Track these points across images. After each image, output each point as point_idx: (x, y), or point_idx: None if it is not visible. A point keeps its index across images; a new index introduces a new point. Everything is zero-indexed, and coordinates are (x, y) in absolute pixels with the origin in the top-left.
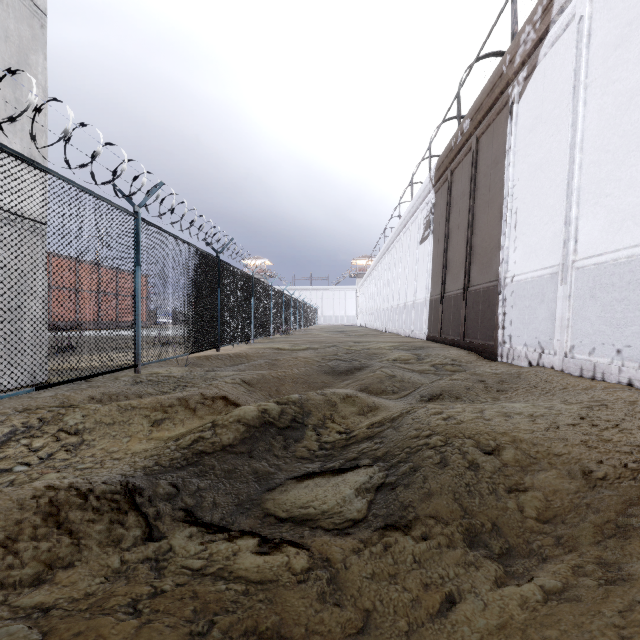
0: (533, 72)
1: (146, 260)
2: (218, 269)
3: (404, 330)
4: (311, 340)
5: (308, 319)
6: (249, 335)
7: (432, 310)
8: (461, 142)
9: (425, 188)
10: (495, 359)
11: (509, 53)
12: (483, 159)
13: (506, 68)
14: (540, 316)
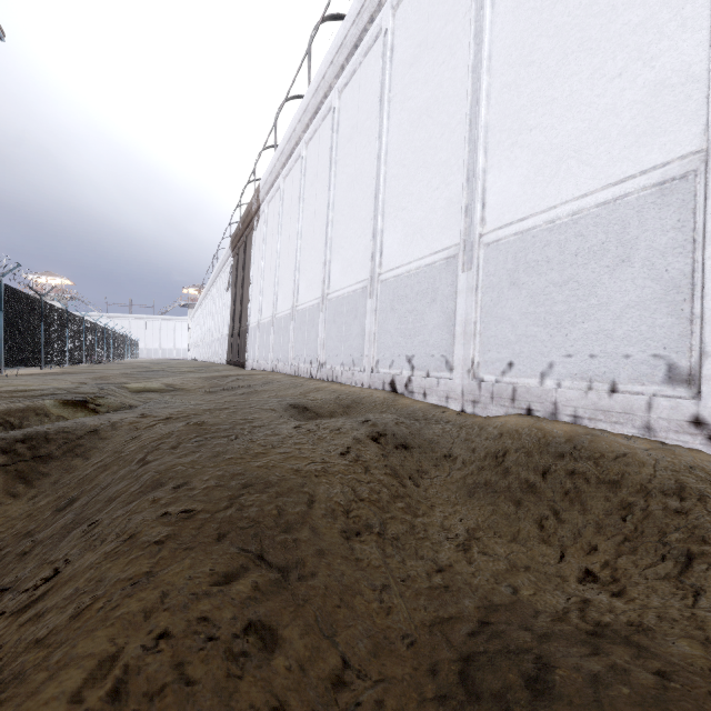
0: (259, 220)
1: (4, 307)
2: (42, 308)
3: (217, 359)
4: (126, 365)
5: (126, 351)
6: (64, 360)
7: (229, 342)
8: (240, 234)
9: (228, 251)
10: (245, 369)
11: (250, 204)
12: (248, 251)
13: (251, 210)
14: (255, 345)
